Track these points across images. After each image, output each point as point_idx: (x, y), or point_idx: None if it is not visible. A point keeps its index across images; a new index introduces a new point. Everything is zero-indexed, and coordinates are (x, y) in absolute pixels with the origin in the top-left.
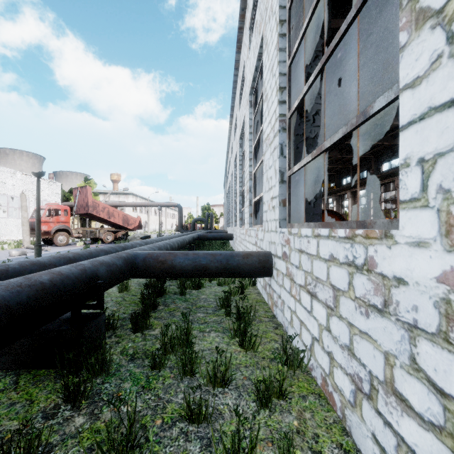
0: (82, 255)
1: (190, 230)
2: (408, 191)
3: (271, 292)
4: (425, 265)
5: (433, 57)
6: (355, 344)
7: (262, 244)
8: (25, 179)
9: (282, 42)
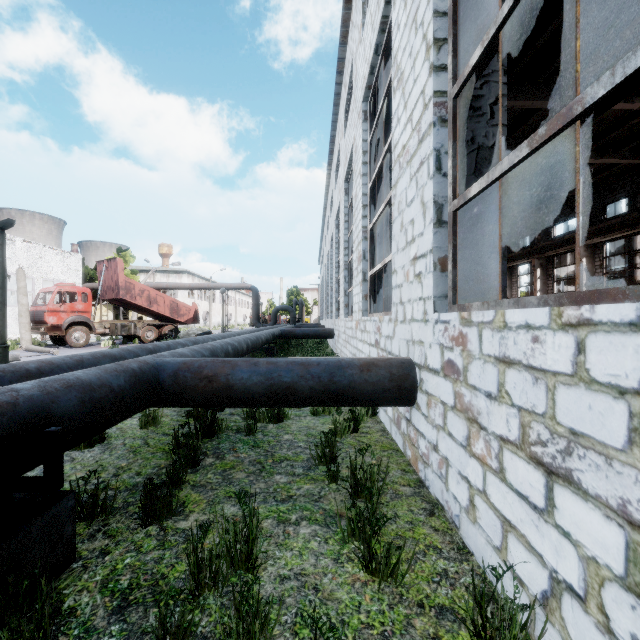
0: (60, 364)
1: (270, 323)
2: None
3: (412, 434)
4: None
5: None
6: None
7: (390, 344)
8: (27, 249)
9: None
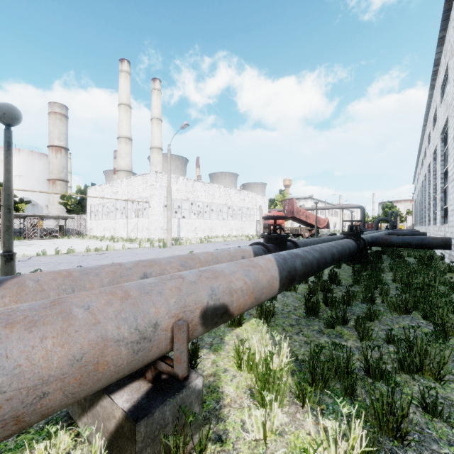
0: None
1: (373, 229)
2: None
3: (451, 258)
4: None
5: None
6: None
7: (447, 234)
8: (252, 196)
9: None
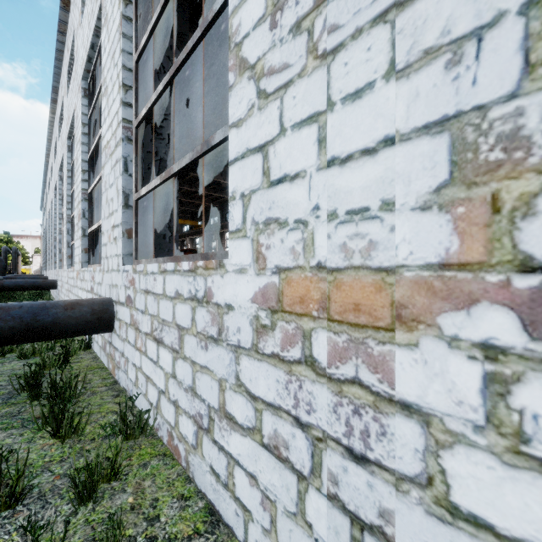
0: None
1: None
2: (235, 222)
3: (112, 352)
4: (245, 289)
5: (250, 105)
6: (197, 382)
7: (100, 289)
8: None
9: (127, 27)
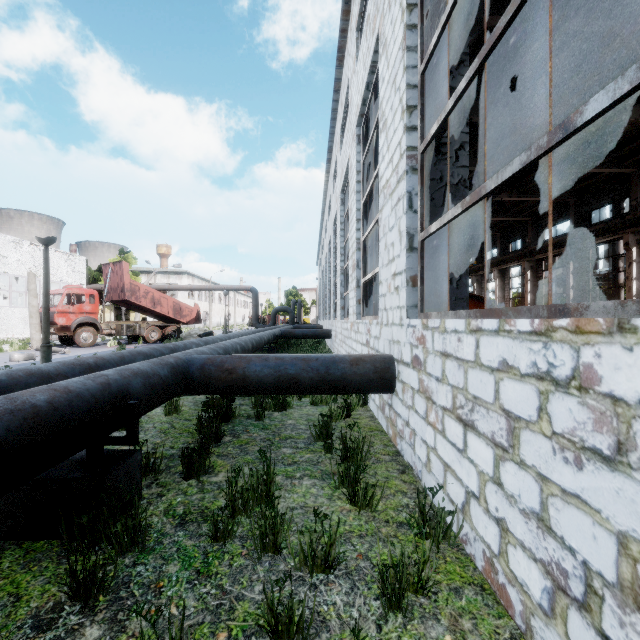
0: (109, 360)
1: (269, 324)
2: None
3: (392, 416)
4: None
5: None
6: (552, 511)
7: (377, 344)
8: (34, 252)
9: (411, 37)
